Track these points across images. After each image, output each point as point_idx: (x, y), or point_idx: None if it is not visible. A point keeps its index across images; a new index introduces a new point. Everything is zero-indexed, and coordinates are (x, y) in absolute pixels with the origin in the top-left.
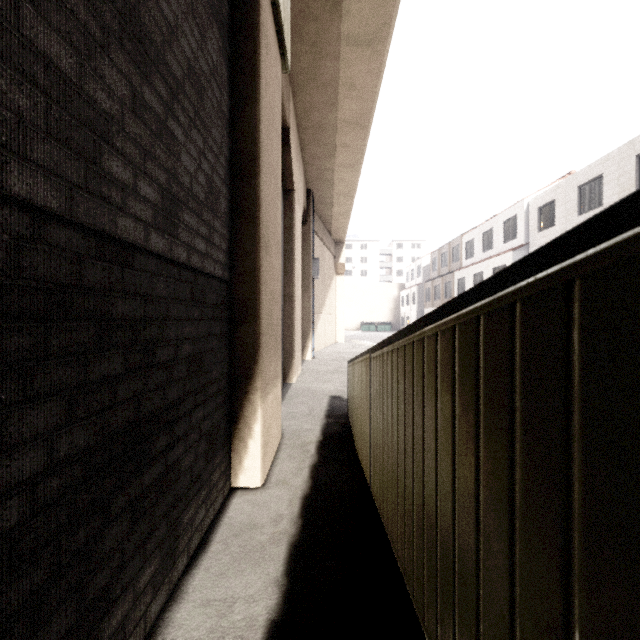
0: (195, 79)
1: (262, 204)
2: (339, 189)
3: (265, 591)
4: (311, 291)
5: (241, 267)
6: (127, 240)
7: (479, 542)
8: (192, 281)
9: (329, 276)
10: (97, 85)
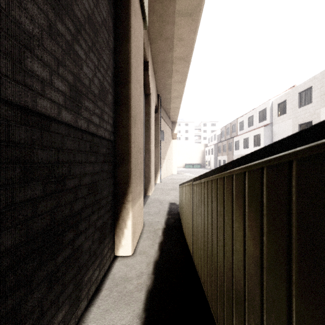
0: (92, 24)
1: (132, 98)
2: (174, 94)
3: (132, 322)
4: (159, 147)
5: (120, 133)
6: (45, 113)
7: None
8: (90, 140)
9: (169, 140)
10: (22, 13)
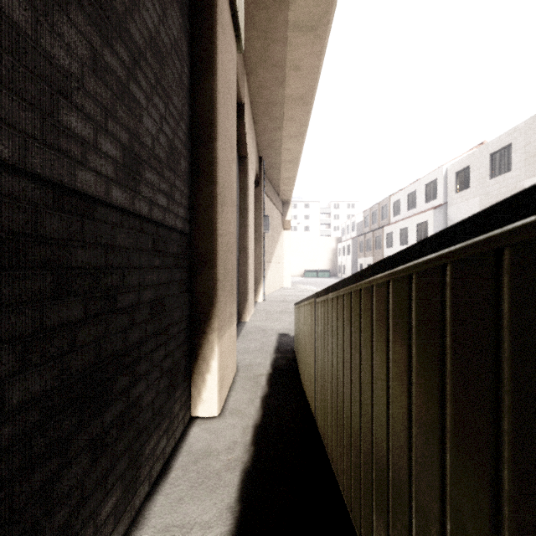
0: (157, 50)
1: (218, 165)
2: (286, 157)
3: (219, 517)
4: (262, 243)
5: (200, 221)
6: (87, 193)
7: (445, 513)
8: (154, 233)
9: (277, 231)
10: (55, 41)
